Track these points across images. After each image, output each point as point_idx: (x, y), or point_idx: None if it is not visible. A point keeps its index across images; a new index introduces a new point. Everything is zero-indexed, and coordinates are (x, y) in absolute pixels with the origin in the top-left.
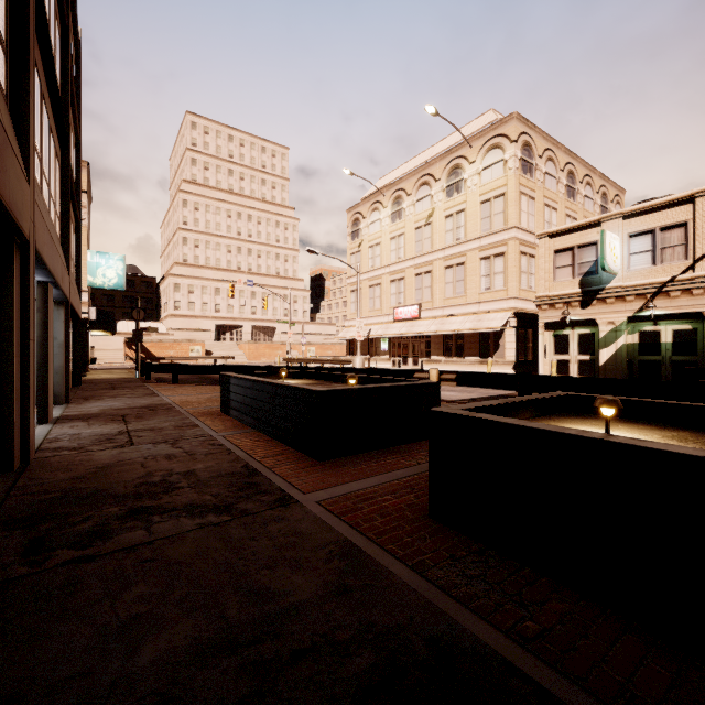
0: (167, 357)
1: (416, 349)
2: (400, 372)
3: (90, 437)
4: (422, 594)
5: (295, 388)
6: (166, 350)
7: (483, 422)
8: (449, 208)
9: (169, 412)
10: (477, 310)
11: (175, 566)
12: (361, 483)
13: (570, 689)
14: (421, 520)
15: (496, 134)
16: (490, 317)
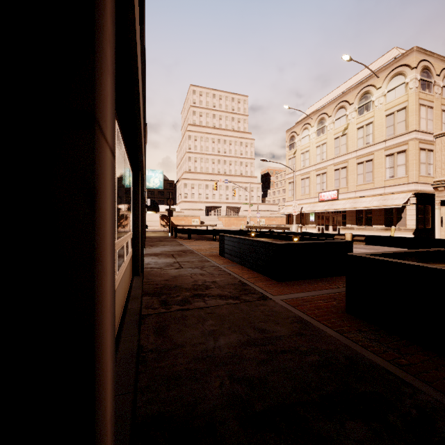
0: (181, 225)
1: (335, 220)
2: (324, 235)
3: (162, 264)
4: (342, 341)
5: (264, 242)
6: (180, 221)
7: (378, 261)
8: (360, 122)
9: (192, 254)
10: (383, 192)
11: (222, 316)
12: (304, 293)
13: (421, 384)
14: (340, 313)
15: (398, 65)
16: (394, 197)
